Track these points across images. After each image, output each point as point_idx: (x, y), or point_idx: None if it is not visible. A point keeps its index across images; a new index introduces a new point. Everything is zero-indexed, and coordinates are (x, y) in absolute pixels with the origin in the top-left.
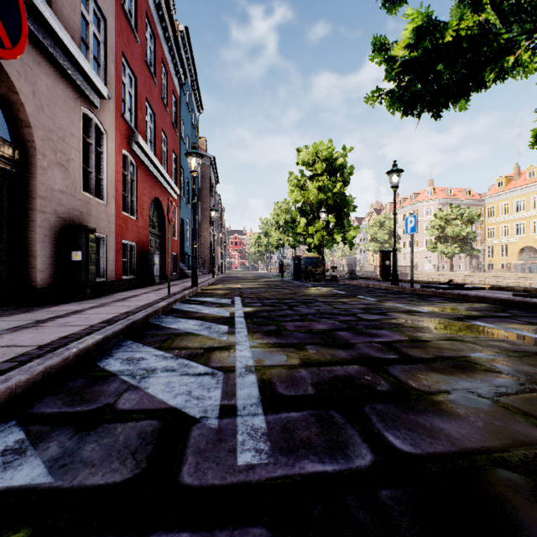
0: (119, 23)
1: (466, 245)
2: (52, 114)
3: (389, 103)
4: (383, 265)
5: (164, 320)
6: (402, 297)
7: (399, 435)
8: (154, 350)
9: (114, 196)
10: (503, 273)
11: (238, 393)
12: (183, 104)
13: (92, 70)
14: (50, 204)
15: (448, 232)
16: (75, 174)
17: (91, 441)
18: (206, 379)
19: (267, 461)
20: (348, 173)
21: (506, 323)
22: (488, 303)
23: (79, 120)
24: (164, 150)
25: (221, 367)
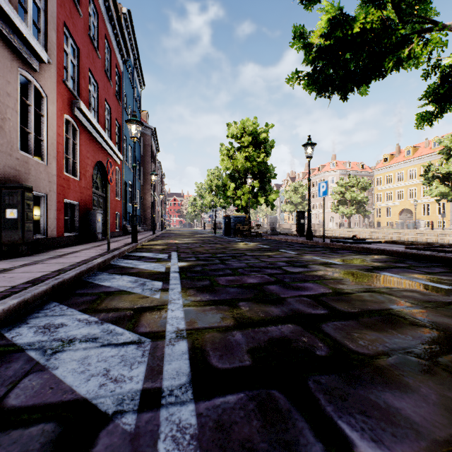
0: None
1: (361, 207)
2: None
3: (306, 84)
4: (299, 223)
5: (98, 277)
6: (317, 250)
7: (355, 423)
8: (79, 313)
9: (55, 157)
10: (388, 229)
11: (165, 370)
12: (126, 79)
13: (30, 32)
14: None
15: (347, 197)
16: (11, 134)
17: None
18: (131, 351)
19: None
20: (270, 146)
21: (408, 273)
22: (387, 255)
23: (16, 81)
24: (108, 119)
25: (149, 332)
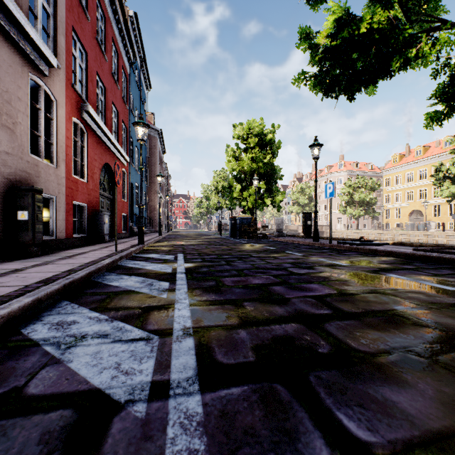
0: None
1: (369, 208)
2: None
3: (313, 85)
4: (306, 225)
5: (107, 278)
6: (323, 252)
7: (353, 414)
8: (90, 311)
9: (64, 160)
10: (397, 231)
11: (173, 364)
12: (132, 81)
13: (40, 38)
14: None
15: (355, 198)
16: (22, 137)
17: None
18: (140, 346)
19: None
20: (276, 147)
21: (415, 275)
22: (394, 256)
23: (26, 85)
24: (115, 121)
25: (157, 329)
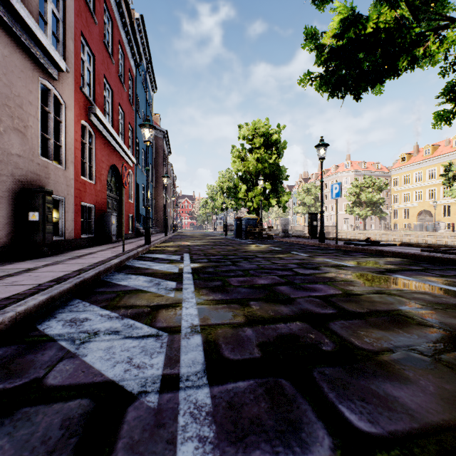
0: (78, 4)
1: (377, 209)
2: (9, 82)
3: (318, 85)
4: (312, 225)
5: (116, 277)
6: (329, 253)
7: (354, 407)
8: (101, 309)
9: (73, 162)
10: (405, 231)
11: (182, 359)
12: (139, 83)
13: (50, 43)
14: (7, 167)
15: (362, 198)
16: (32, 140)
17: (2, 435)
18: (150, 342)
19: (212, 455)
20: (282, 147)
21: (422, 276)
22: (401, 257)
23: (37, 90)
24: (121, 123)
25: (166, 327)
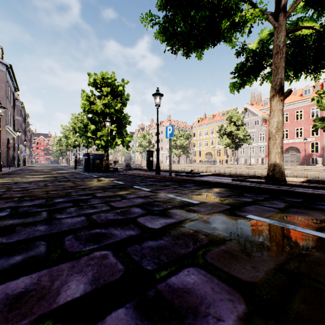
0: None
1: (185, 150)
2: None
3: (159, 30)
4: (149, 160)
5: None
6: (167, 185)
7: None
8: None
9: None
10: (201, 164)
11: None
12: None
13: None
14: None
15: (178, 143)
16: None
17: None
18: None
19: None
20: (126, 98)
21: (268, 213)
22: (222, 187)
23: None
24: None
25: None
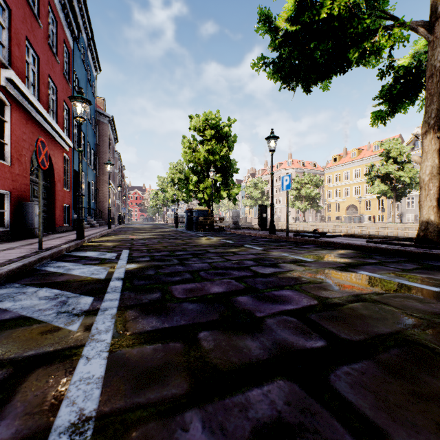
0: None
1: (314, 203)
2: None
3: (272, 72)
4: (261, 217)
5: (0, 293)
6: (282, 245)
7: None
8: None
9: None
10: (338, 223)
11: None
12: (77, 59)
13: None
14: None
15: (302, 193)
16: None
17: None
18: None
19: None
20: (232, 140)
21: (385, 271)
22: (351, 249)
23: None
24: (53, 99)
25: (13, 436)
